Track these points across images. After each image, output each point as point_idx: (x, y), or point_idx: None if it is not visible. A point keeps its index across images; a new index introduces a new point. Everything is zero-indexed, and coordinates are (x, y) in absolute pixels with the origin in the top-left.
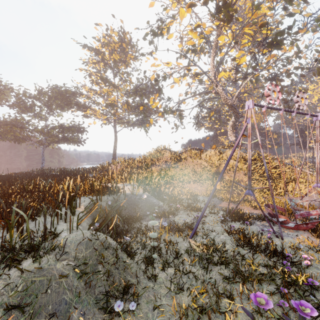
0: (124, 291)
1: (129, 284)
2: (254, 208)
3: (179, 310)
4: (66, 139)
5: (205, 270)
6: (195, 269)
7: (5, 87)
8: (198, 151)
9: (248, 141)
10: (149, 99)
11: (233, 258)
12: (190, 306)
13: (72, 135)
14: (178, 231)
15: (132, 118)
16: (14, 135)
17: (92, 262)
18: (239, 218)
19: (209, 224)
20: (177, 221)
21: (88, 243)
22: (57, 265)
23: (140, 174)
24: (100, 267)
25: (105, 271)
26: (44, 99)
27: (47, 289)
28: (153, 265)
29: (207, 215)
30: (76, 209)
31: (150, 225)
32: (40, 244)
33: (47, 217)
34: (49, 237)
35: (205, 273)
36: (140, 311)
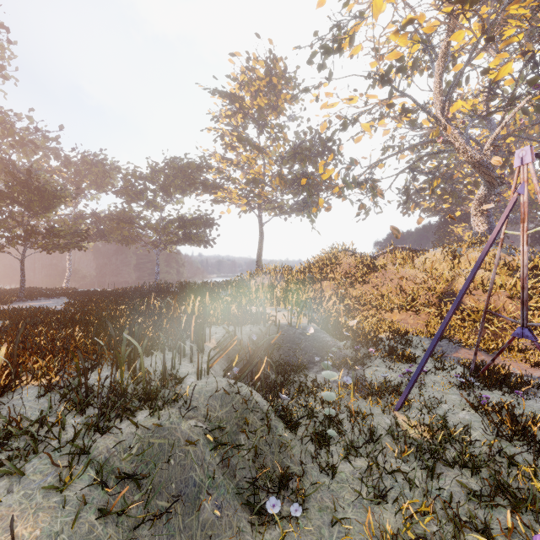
0: (281, 483)
1: (289, 473)
2: (533, 366)
3: (380, 535)
4: (188, 237)
5: (429, 472)
6: (408, 468)
7: (110, 167)
8: (408, 253)
9: (521, 229)
10: (317, 165)
11: (488, 459)
12: (401, 533)
13: (196, 232)
14: (372, 394)
15: (287, 200)
16: (121, 234)
17: (230, 428)
18: (499, 382)
19: (433, 388)
20: (369, 377)
21: (224, 397)
22: (181, 425)
23: (302, 292)
24: (243, 437)
25: (250, 445)
26: (159, 180)
27: (170, 459)
28: (328, 448)
29: (429, 372)
30: (204, 343)
31: (321, 380)
32: (159, 391)
33: (166, 353)
34: (169, 382)
35: (429, 477)
36: (308, 522)
